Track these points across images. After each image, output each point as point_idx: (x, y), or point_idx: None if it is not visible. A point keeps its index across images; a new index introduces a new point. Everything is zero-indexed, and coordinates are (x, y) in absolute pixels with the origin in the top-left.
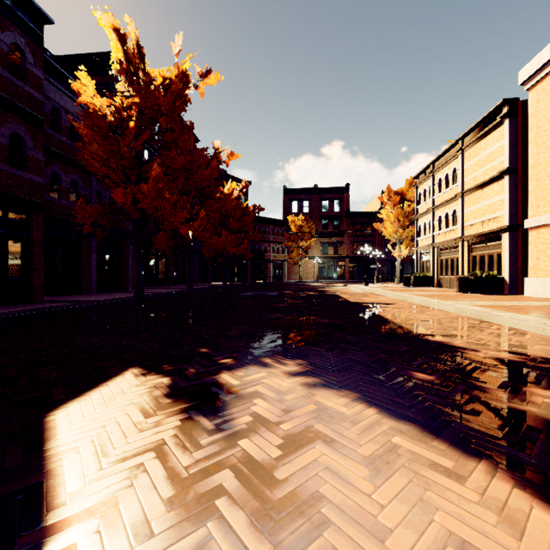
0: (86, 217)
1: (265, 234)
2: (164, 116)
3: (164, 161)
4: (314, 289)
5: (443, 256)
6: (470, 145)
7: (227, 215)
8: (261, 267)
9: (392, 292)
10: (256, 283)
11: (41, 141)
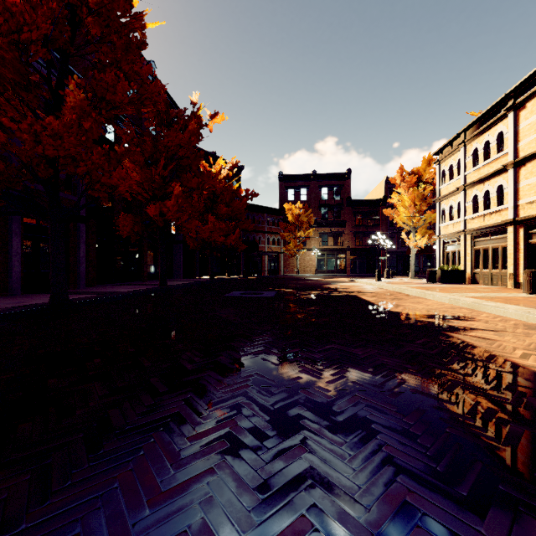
0: None
1: (259, 223)
2: (94, 15)
3: (95, 89)
4: (319, 285)
5: (480, 245)
6: (529, 97)
7: (217, 202)
8: (255, 260)
9: (432, 293)
10: (249, 277)
11: None
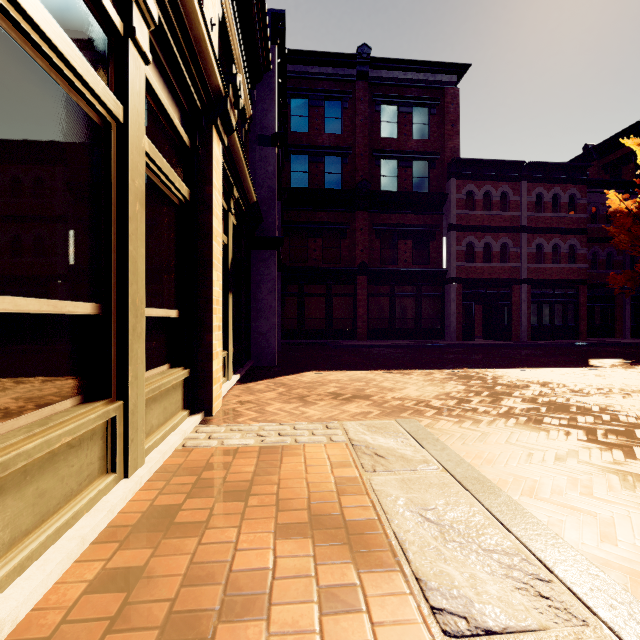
0: (616, 284)
1: None
2: None
3: None
4: None
5: None
6: None
7: None
8: None
9: None
10: None
11: (585, 241)
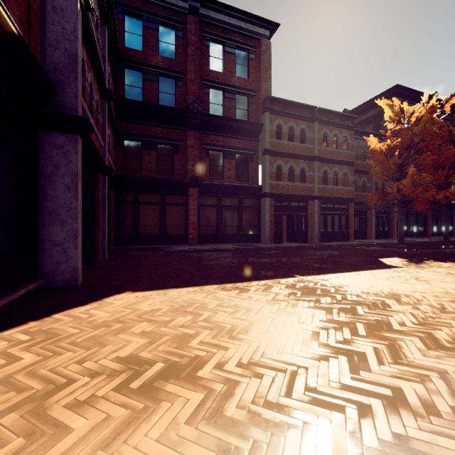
0: (371, 201)
1: None
2: (417, 136)
3: (417, 162)
4: None
5: None
6: None
7: None
8: None
9: None
10: None
11: (352, 171)
